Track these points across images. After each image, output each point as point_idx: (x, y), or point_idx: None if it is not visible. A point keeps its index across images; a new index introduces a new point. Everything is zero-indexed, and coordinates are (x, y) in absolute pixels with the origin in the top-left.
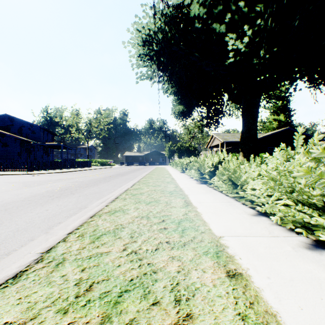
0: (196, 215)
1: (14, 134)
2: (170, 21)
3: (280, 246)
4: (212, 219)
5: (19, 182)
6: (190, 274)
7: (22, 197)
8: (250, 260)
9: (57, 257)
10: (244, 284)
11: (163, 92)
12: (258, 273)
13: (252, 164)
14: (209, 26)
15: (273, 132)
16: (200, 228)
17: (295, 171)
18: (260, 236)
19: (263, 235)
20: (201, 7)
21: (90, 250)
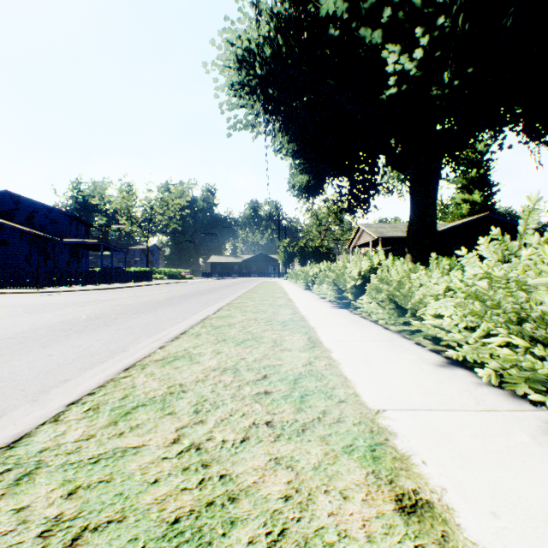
0: (329, 366)
1: (21, 225)
2: (285, 25)
3: (503, 431)
4: (360, 373)
5: (18, 305)
6: (314, 505)
7: (12, 332)
8: (445, 468)
9: (26, 459)
10: (440, 534)
11: (274, 151)
12: (469, 503)
13: (433, 270)
14: (354, 36)
15: (463, 221)
16: (337, 393)
17: (532, 276)
18: (459, 409)
19: (465, 408)
20: (339, 0)
21: (102, 441)
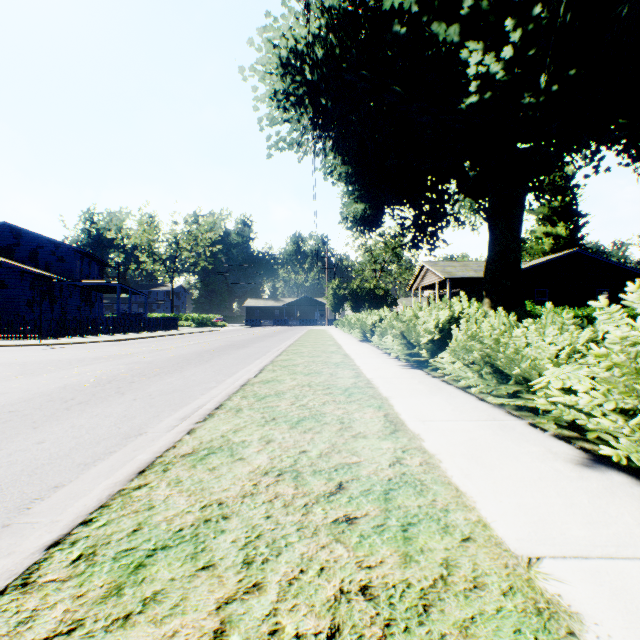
0: (426, 465)
1: (23, 263)
2: (339, 21)
3: None
4: (475, 479)
5: (13, 362)
6: None
7: None
8: None
9: None
10: None
11: (324, 175)
12: None
13: (547, 325)
14: (422, 34)
15: (547, 258)
16: (454, 520)
17: None
18: None
19: None
20: None
21: (93, 638)
